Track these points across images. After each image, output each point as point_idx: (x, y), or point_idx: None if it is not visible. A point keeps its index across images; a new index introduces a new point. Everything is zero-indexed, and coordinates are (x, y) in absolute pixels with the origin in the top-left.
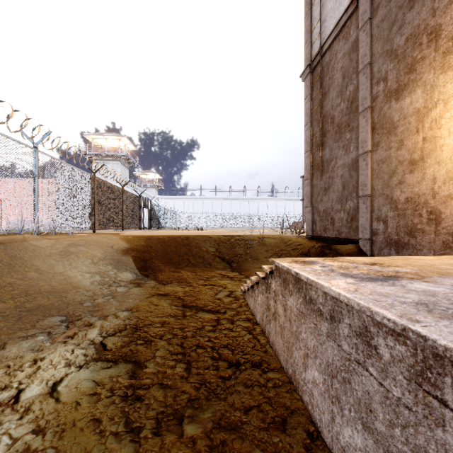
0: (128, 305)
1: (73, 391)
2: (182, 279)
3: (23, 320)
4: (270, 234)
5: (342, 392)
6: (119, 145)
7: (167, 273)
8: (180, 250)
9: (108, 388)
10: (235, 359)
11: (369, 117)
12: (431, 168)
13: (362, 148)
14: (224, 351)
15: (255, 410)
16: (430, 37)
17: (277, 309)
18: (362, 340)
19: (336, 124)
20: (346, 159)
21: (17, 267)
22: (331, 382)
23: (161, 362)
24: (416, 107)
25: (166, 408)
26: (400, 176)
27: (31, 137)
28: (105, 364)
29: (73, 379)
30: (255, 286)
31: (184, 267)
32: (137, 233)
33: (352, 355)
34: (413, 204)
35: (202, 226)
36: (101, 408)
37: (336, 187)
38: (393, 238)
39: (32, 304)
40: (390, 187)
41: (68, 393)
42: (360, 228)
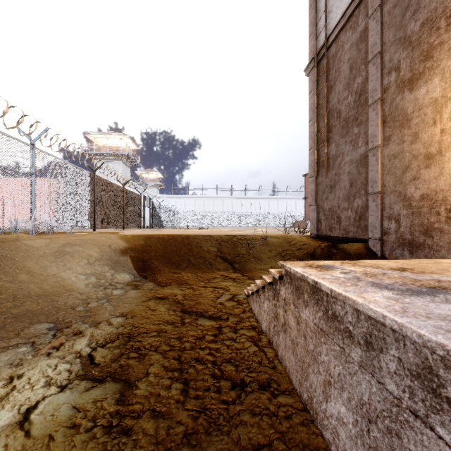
0: (123, 310)
1: (48, 420)
2: (182, 281)
3: (6, 327)
4: (273, 233)
5: (385, 446)
6: (120, 144)
7: (166, 274)
8: (180, 250)
9: (90, 417)
10: (239, 379)
11: (380, 110)
12: (450, 162)
13: (372, 142)
14: (227, 367)
15: (265, 450)
16: (449, 20)
17: (288, 320)
18: (421, 384)
19: (343, 118)
20: (354, 155)
21: (7, 269)
22: (367, 427)
23: (155, 381)
24: (433, 96)
25: (157, 446)
26: (414, 172)
27: (28, 134)
28: (90, 383)
29: (50, 403)
30: (261, 291)
31: (184, 267)
32: (137, 233)
33: (404, 401)
34: (429, 202)
35: (204, 225)
36: (78, 446)
37: (343, 185)
38: (406, 237)
39: (19, 309)
40: (403, 184)
41: (41, 424)
42: (370, 228)
